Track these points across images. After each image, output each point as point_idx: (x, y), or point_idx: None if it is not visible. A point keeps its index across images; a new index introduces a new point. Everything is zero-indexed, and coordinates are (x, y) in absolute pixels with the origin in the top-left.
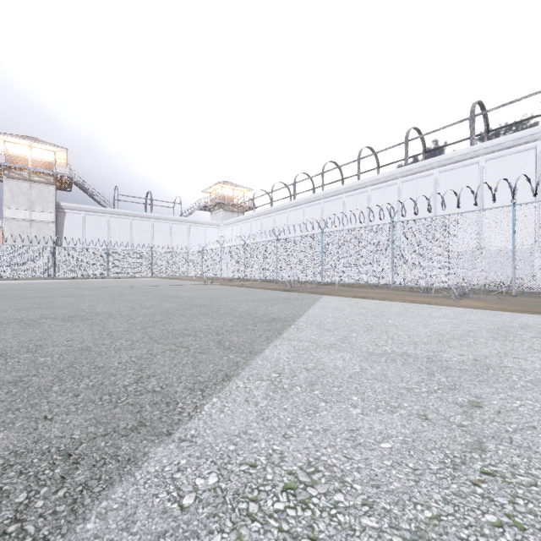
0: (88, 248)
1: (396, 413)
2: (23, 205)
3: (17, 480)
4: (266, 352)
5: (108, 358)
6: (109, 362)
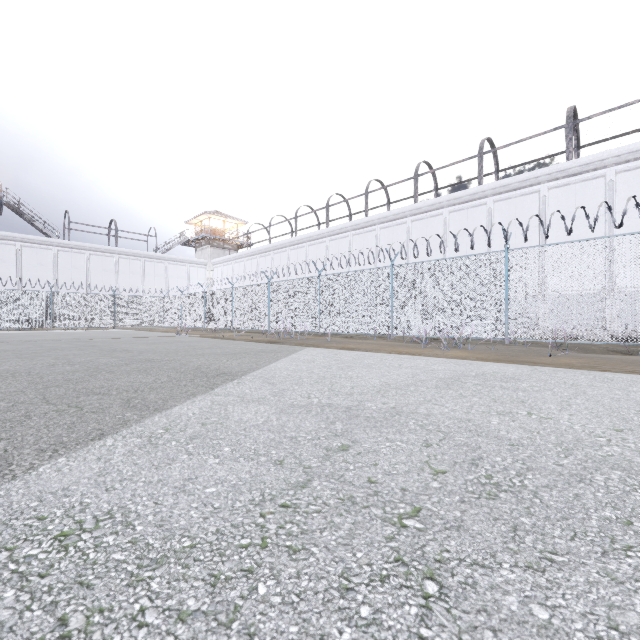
0: (23, 291)
1: (254, 461)
2: None
3: None
4: (175, 408)
5: None
6: None
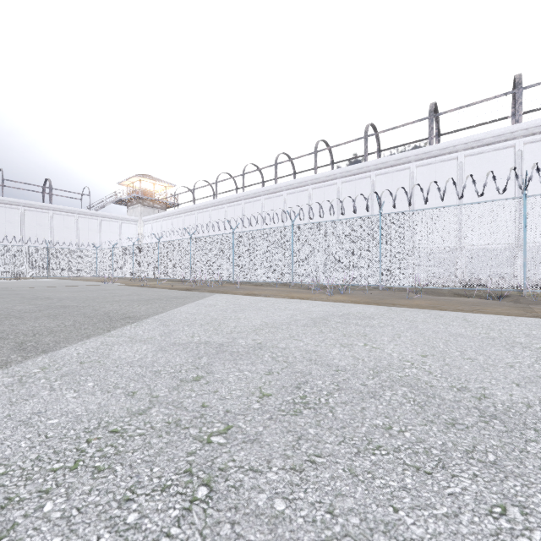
0: None
1: (109, 393)
2: None
3: None
4: (64, 349)
5: None
6: None
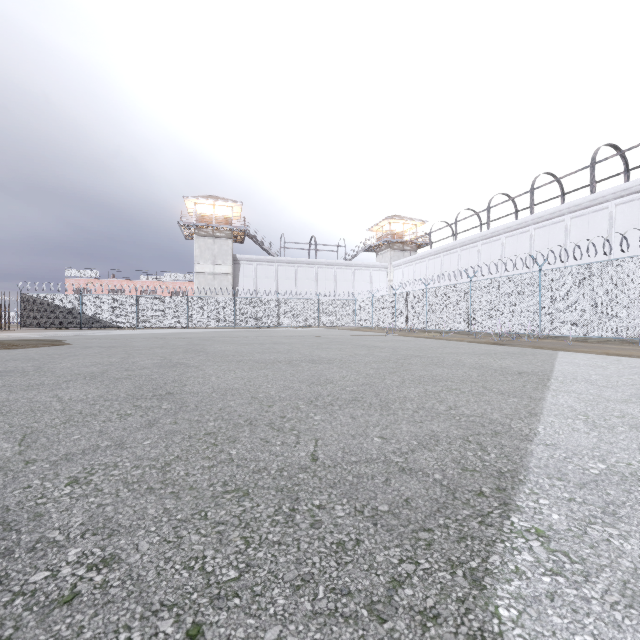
0: (262, 298)
1: None
2: (208, 260)
3: (453, 446)
4: (549, 399)
5: (399, 392)
6: (404, 394)
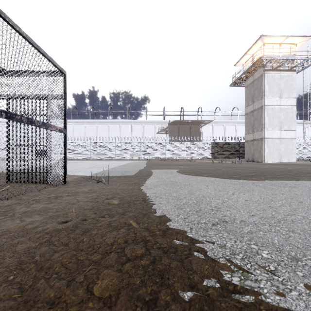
0: None
1: None
2: None
3: None
4: None
5: None
6: None
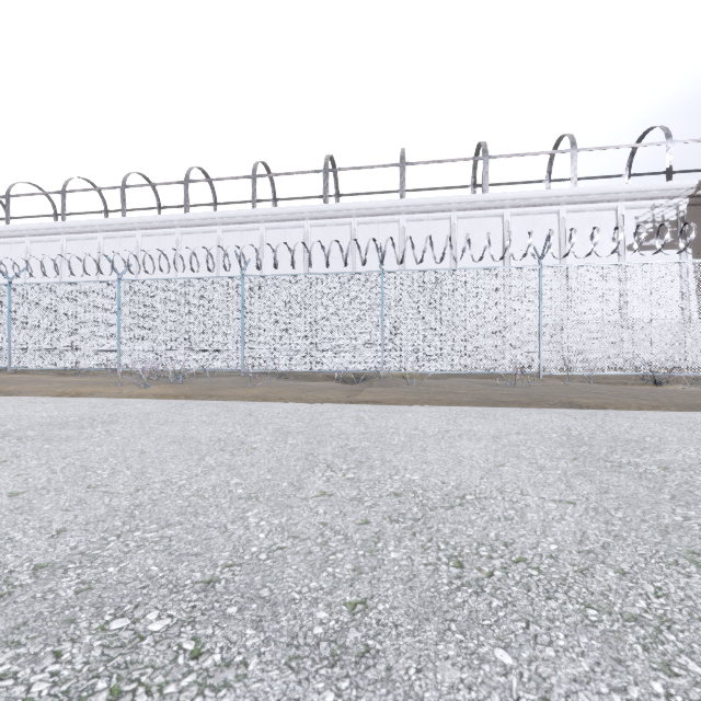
0: None
1: None
2: None
3: None
4: None
5: None
6: None
